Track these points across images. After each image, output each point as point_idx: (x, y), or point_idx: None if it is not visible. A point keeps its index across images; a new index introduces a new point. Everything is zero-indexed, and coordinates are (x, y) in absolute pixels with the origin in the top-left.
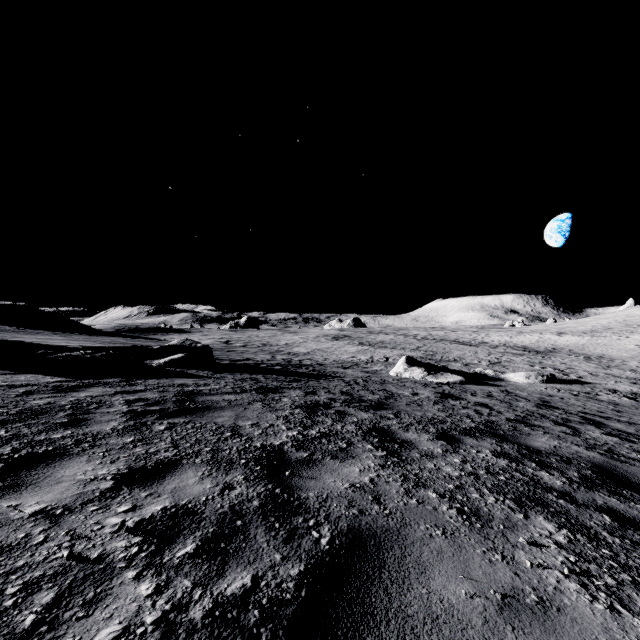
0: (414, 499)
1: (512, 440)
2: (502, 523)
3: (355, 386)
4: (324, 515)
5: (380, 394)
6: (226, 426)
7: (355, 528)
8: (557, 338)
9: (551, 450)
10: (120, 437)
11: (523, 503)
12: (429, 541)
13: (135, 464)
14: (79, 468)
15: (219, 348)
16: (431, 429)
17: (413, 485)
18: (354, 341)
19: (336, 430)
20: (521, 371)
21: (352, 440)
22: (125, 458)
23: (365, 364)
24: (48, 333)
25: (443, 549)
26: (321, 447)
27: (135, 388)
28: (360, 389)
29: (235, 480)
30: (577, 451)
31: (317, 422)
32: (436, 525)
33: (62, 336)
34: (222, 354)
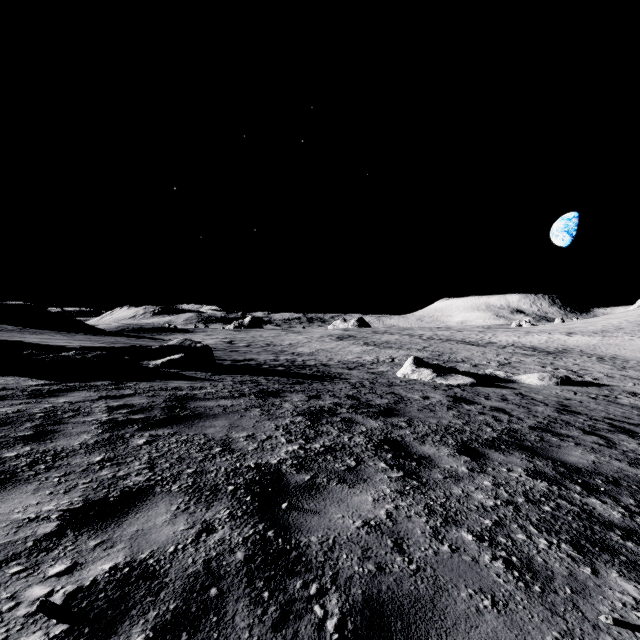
0: (446, 544)
1: (543, 454)
2: (567, 584)
3: (361, 389)
4: (330, 575)
5: (389, 398)
6: (216, 439)
7: (373, 598)
8: (567, 338)
9: (591, 467)
10: (87, 455)
11: (584, 548)
12: (477, 621)
13: (94, 494)
14: (20, 501)
15: (222, 348)
16: (450, 441)
17: (441, 521)
18: (359, 341)
19: (343, 443)
20: (533, 372)
21: (362, 456)
22: (84, 485)
23: (371, 365)
24: (50, 333)
25: (499, 636)
26: (326, 466)
27: (123, 392)
28: (367, 392)
29: (217, 517)
30: (621, 468)
31: (321, 433)
32: (481, 590)
33: (63, 336)
34: (224, 354)
